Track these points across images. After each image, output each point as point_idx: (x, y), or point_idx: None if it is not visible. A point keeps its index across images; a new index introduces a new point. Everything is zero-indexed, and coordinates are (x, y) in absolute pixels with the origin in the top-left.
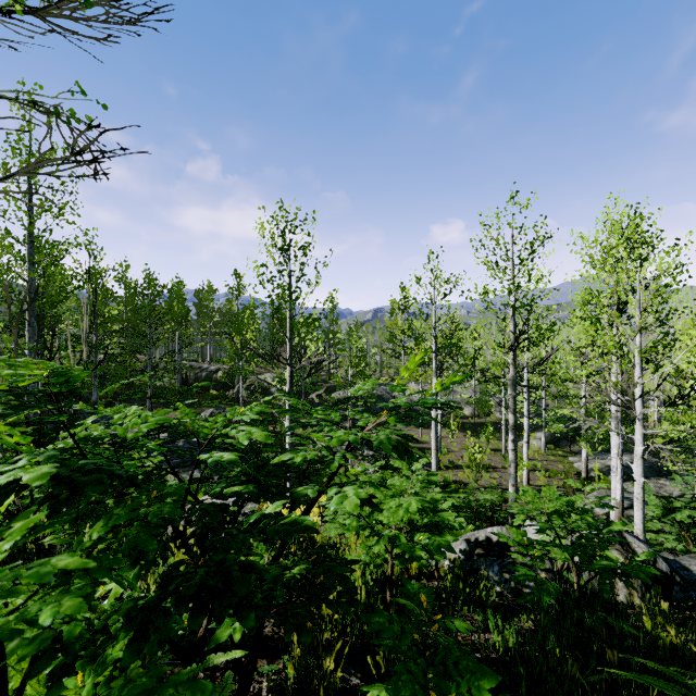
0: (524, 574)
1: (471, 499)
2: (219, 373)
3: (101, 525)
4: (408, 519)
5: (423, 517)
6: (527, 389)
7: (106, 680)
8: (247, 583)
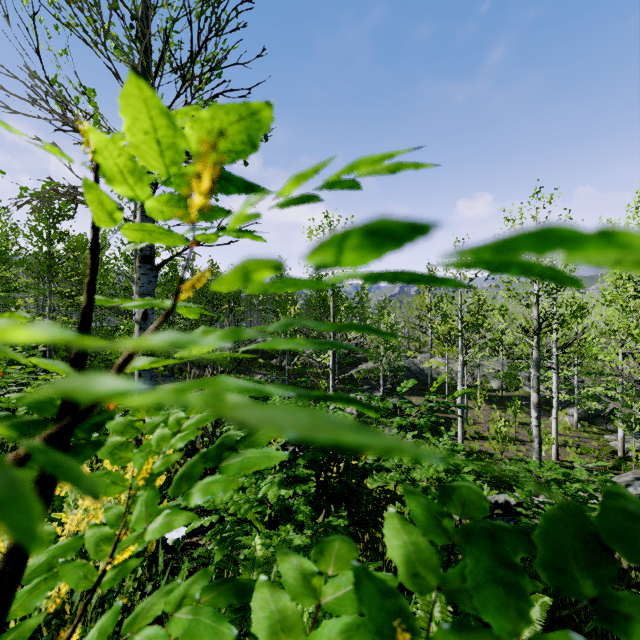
0: (525, 522)
1: (495, 469)
2: None
3: (301, 459)
4: (436, 477)
5: (448, 476)
6: (556, 367)
7: (297, 528)
8: (361, 491)
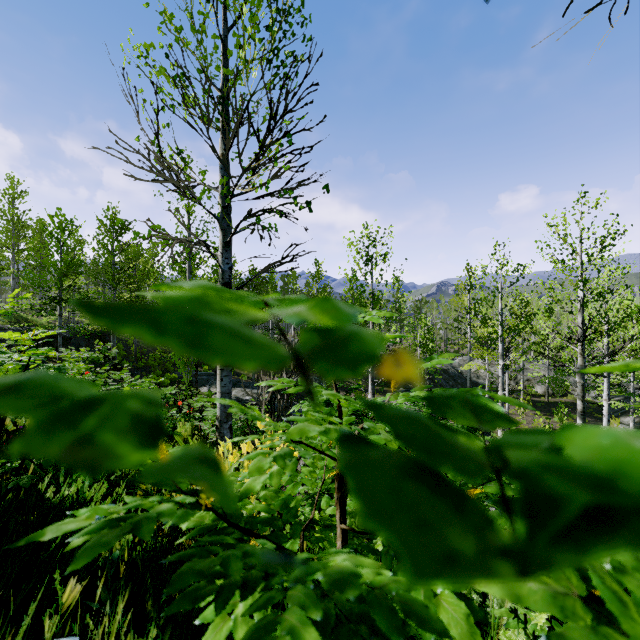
0: None
1: None
2: None
3: None
4: None
5: None
6: (607, 373)
7: None
8: None
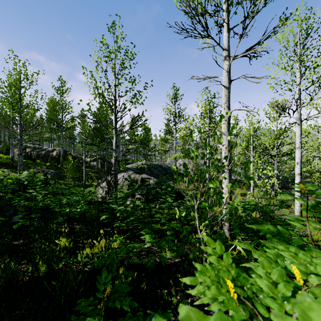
0: None
1: None
2: (54, 152)
3: None
4: None
5: None
6: (300, 121)
7: None
8: None
